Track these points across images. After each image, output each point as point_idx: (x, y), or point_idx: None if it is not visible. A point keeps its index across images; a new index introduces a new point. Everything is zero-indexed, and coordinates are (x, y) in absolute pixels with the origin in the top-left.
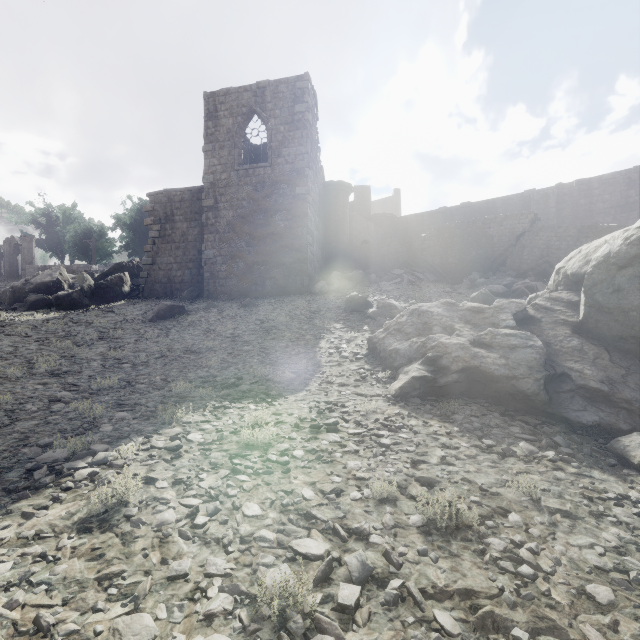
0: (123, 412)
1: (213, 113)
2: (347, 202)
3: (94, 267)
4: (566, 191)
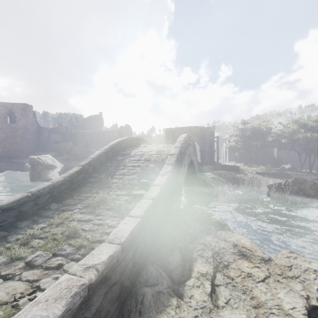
0: None
1: None
2: (46, 131)
3: None
4: (106, 132)
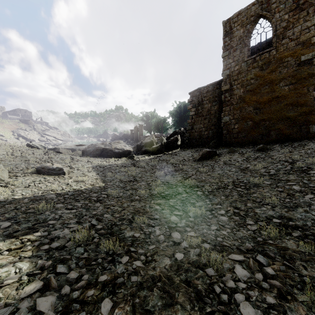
0: (239, 266)
1: (229, 31)
2: None
3: (163, 134)
4: None
